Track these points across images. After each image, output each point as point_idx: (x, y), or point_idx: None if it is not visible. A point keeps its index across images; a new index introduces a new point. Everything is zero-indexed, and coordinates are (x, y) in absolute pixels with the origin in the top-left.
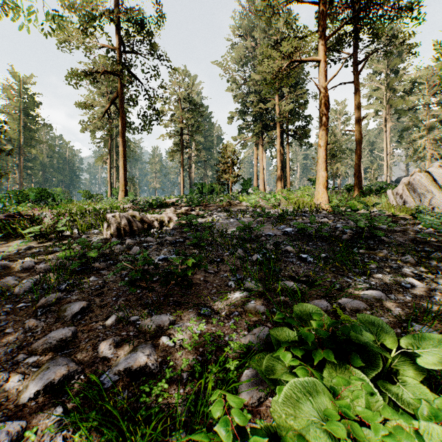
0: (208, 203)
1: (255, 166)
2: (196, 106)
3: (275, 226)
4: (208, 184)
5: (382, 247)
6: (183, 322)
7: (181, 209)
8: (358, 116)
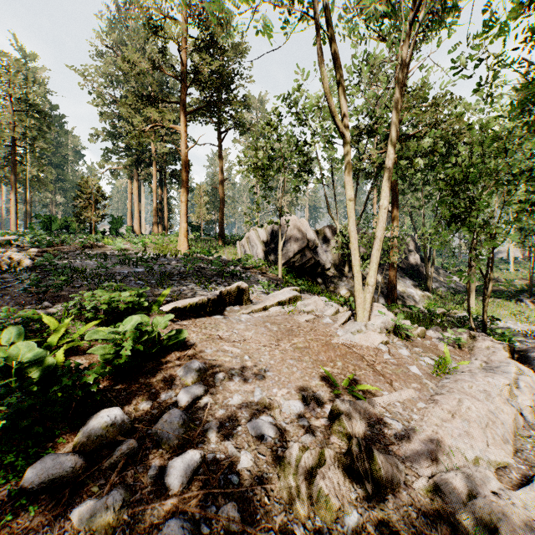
0: (62, 244)
1: (130, 202)
2: (40, 113)
3: (132, 267)
4: (60, 219)
5: (192, 277)
6: (60, 305)
7: (28, 250)
8: (222, 177)
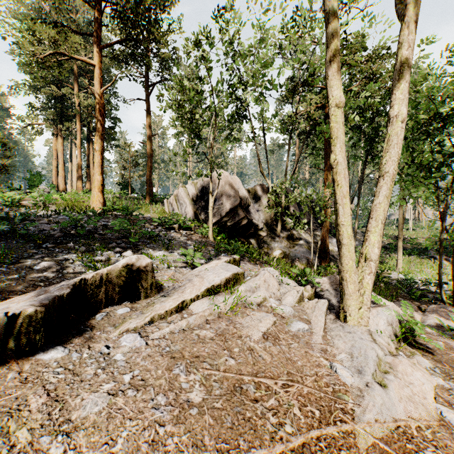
0: None
1: (55, 159)
2: None
3: None
4: None
5: (81, 242)
6: None
7: None
8: (149, 132)
